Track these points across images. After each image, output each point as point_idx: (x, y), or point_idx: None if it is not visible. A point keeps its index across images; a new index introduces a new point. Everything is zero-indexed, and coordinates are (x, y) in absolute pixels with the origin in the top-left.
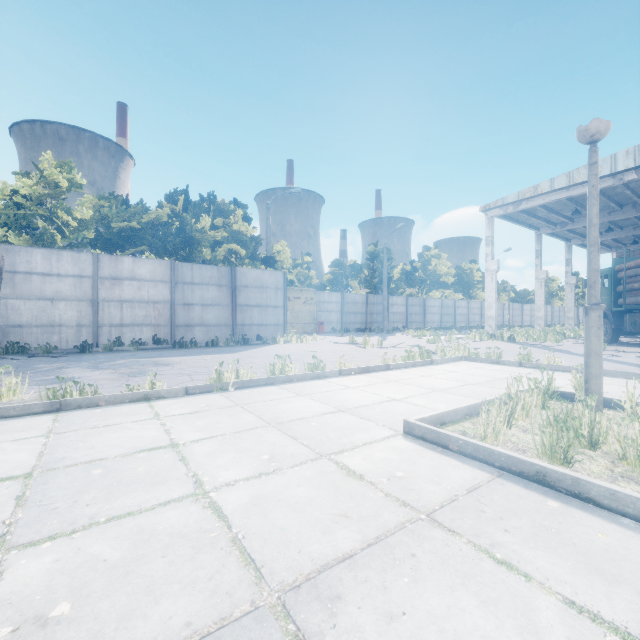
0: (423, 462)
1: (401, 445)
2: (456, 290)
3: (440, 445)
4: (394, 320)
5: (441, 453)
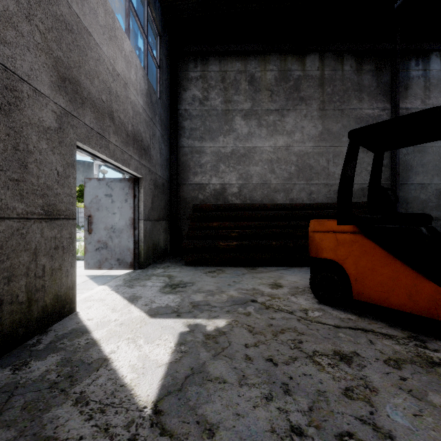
0: None
1: None
2: (80, 201)
3: None
4: None
5: None
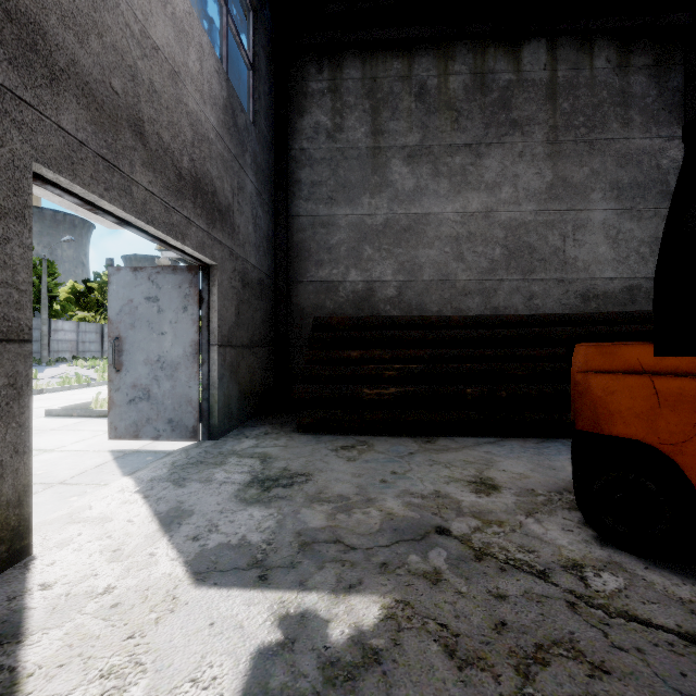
0: (55, 421)
1: (43, 420)
2: None
3: (68, 416)
4: (59, 349)
5: (68, 418)
